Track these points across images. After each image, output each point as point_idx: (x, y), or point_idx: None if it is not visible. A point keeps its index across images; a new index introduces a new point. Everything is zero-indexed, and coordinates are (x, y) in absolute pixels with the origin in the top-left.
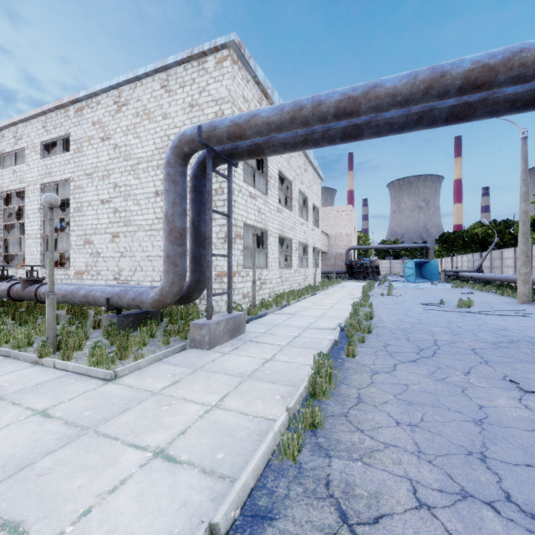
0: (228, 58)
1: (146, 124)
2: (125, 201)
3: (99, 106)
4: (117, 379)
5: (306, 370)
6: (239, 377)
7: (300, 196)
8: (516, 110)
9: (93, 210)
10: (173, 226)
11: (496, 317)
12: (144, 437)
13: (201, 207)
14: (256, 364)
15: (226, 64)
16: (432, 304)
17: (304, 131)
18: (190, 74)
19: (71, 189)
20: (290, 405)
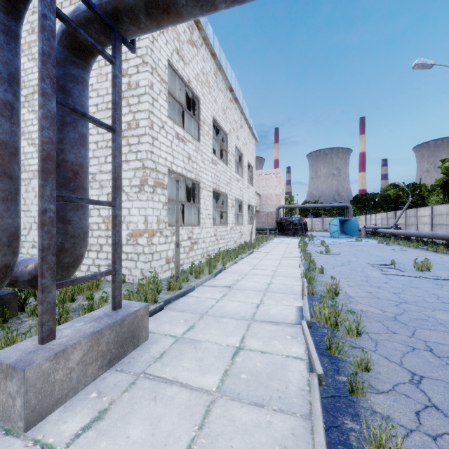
0: None
1: None
2: None
3: None
4: None
5: None
6: None
7: (235, 155)
8: None
9: None
10: None
11: None
12: None
13: (67, 116)
14: None
15: None
16: (383, 265)
17: None
18: None
19: None
20: None
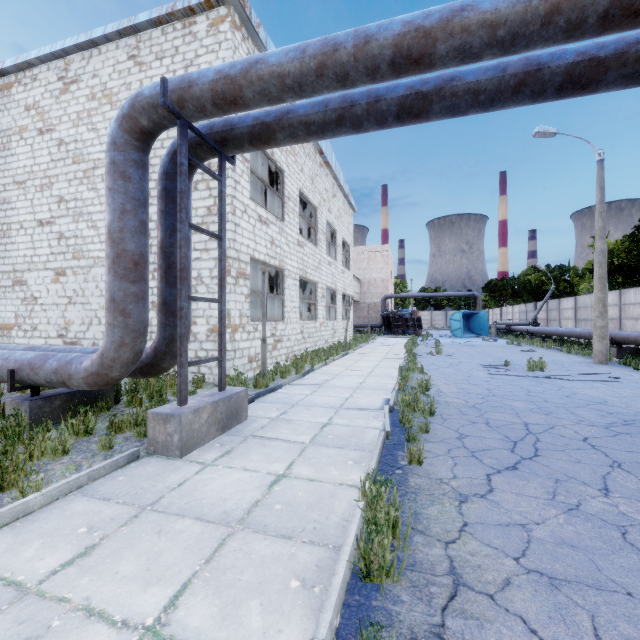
0: (227, 20)
1: (106, 111)
2: (75, 222)
3: (35, 83)
4: None
5: (346, 499)
6: (222, 525)
7: (327, 229)
8: None
9: (26, 235)
10: (121, 250)
11: (582, 383)
12: None
13: (176, 224)
14: (257, 489)
15: (224, 28)
16: (495, 366)
17: (339, 103)
18: (171, 41)
19: None
20: (321, 632)
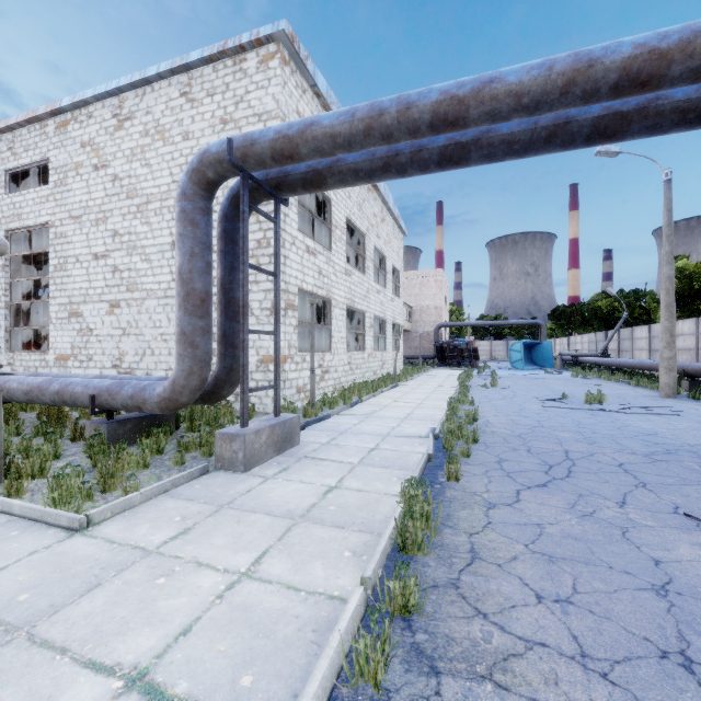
0: (276, 56)
1: (159, 147)
2: (129, 255)
3: (90, 120)
4: (91, 528)
5: (389, 504)
6: (287, 519)
7: (375, 254)
8: (686, 125)
9: (82, 268)
10: (191, 289)
11: (638, 416)
12: (114, 645)
13: (235, 262)
14: (313, 496)
15: (274, 64)
16: (551, 399)
17: (385, 152)
18: (222, 77)
19: (50, 238)
20: (367, 573)
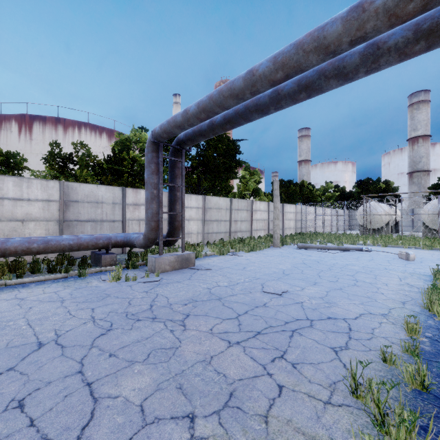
0: None
1: None
2: None
3: None
4: None
5: None
6: None
7: None
8: (248, 99)
9: None
10: None
11: None
12: None
13: None
14: None
15: None
16: None
17: None
18: None
19: None
20: None
